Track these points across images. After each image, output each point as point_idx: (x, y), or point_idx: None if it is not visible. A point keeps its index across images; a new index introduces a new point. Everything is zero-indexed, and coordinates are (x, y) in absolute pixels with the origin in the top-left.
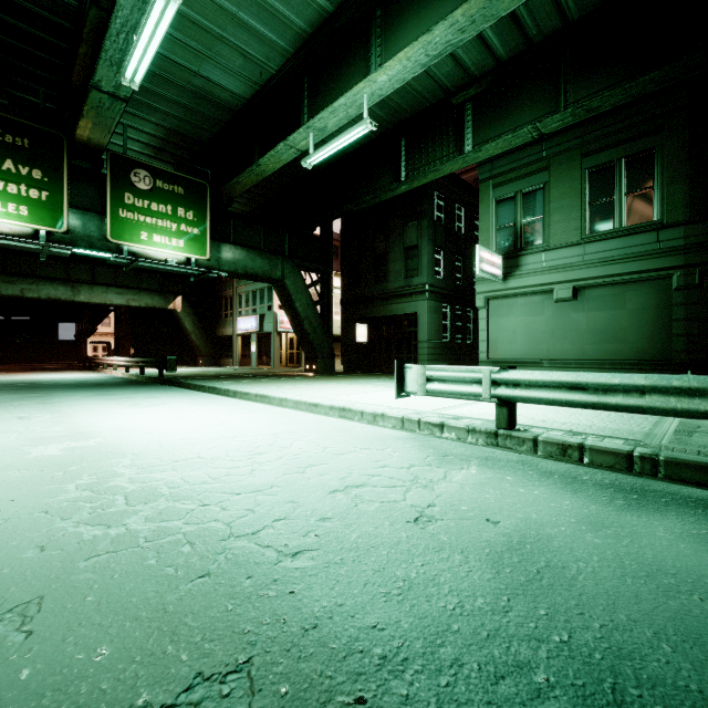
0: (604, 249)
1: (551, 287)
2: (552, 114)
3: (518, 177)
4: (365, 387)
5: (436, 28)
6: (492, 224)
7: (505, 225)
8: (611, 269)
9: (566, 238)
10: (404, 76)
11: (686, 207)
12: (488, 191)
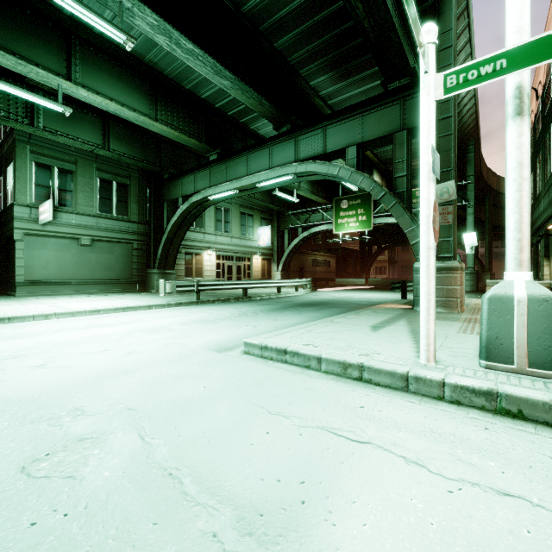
0: (108, 223)
1: (79, 236)
2: (102, 147)
3: (54, 157)
4: (15, 306)
5: (133, 112)
6: (31, 179)
7: (42, 184)
8: (111, 234)
9: (87, 210)
10: (92, 102)
11: (137, 216)
12: (26, 152)
